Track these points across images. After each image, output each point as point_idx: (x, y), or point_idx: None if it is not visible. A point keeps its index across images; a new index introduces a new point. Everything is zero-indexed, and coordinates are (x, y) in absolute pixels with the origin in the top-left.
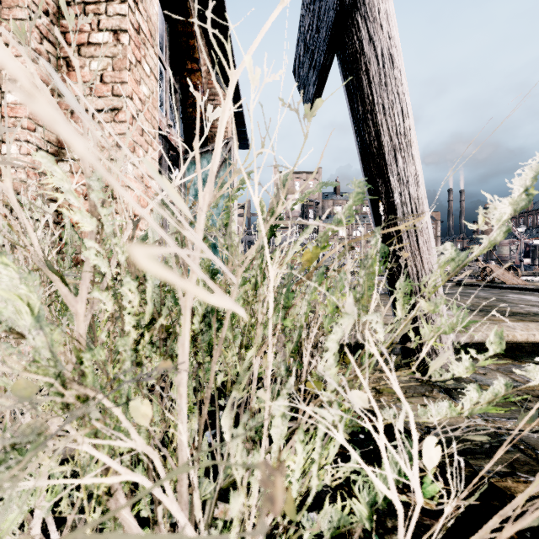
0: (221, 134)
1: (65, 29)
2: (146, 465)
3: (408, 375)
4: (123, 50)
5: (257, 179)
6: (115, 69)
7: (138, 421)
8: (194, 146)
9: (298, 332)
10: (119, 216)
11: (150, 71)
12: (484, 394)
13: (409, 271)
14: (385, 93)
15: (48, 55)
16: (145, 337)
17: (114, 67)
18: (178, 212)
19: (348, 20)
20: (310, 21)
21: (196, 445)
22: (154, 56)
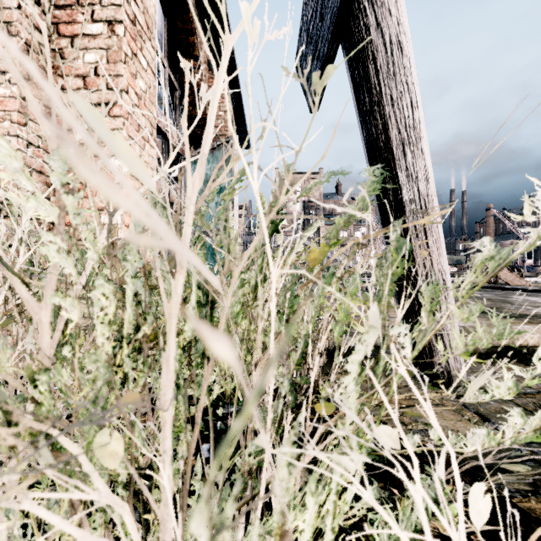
0: (213, 109)
1: (57, 19)
2: (126, 499)
3: (440, 398)
4: (118, 41)
5: (256, 159)
6: (110, 61)
7: (104, 462)
8: (182, 123)
9: (304, 341)
10: None
11: (147, 64)
12: (530, 420)
13: (418, 272)
14: (393, 83)
15: (39, 46)
16: (123, 350)
17: (109, 60)
18: (121, 173)
19: (354, 5)
20: (313, 9)
21: (180, 488)
22: (151, 49)
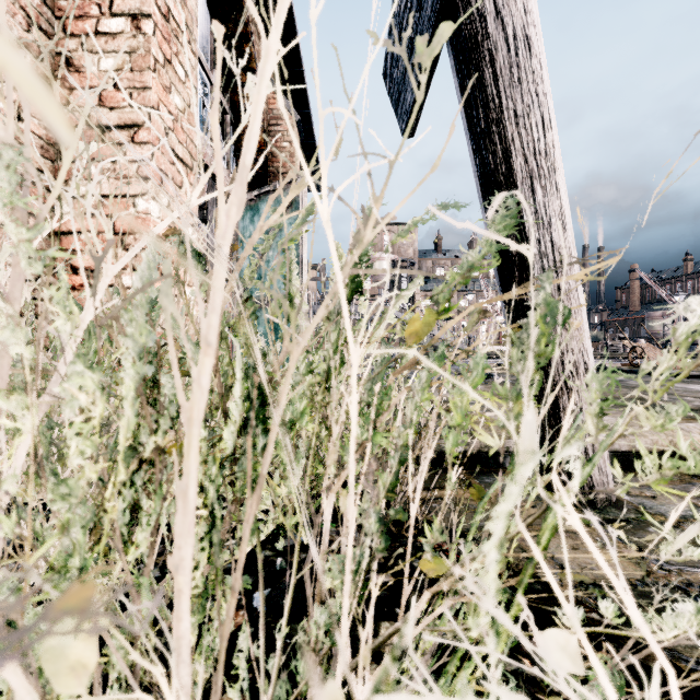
0: (260, 97)
1: (64, 13)
2: None
3: (628, 560)
4: (145, 42)
5: (325, 168)
6: (135, 69)
7: (59, 685)
8: (211, 119)
9: (399, 455)
10: None
11: (185, 75)
12: None
13: None
14: (518, 94)
15: (39, 48)
16: (118, 475)
17: (133, 67)
18: None
19: None
20: None
21: None
22: (191, 55)
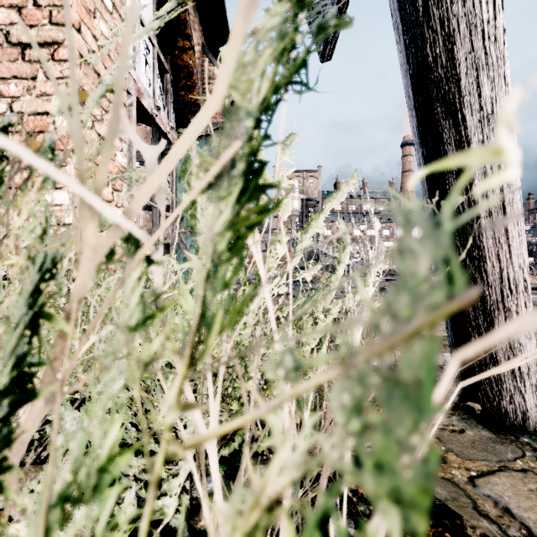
0: None
1: None
2: None
3: None
4: None
5: None
6: None
7: None
8: None
9: None
10: (59, 191)
11: (112, 6)
12: None
13: (488, 269)
14: None
15: None
16: None
17: None
18: None
19: None
20: None
21: None
22: None
